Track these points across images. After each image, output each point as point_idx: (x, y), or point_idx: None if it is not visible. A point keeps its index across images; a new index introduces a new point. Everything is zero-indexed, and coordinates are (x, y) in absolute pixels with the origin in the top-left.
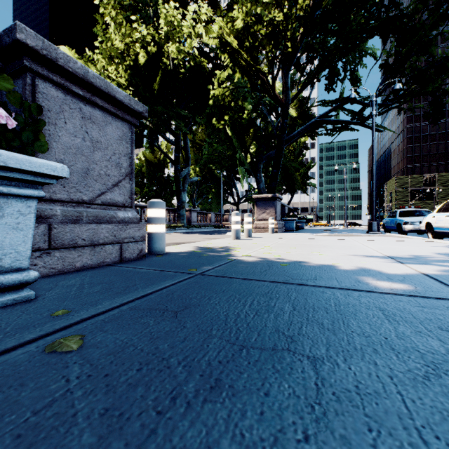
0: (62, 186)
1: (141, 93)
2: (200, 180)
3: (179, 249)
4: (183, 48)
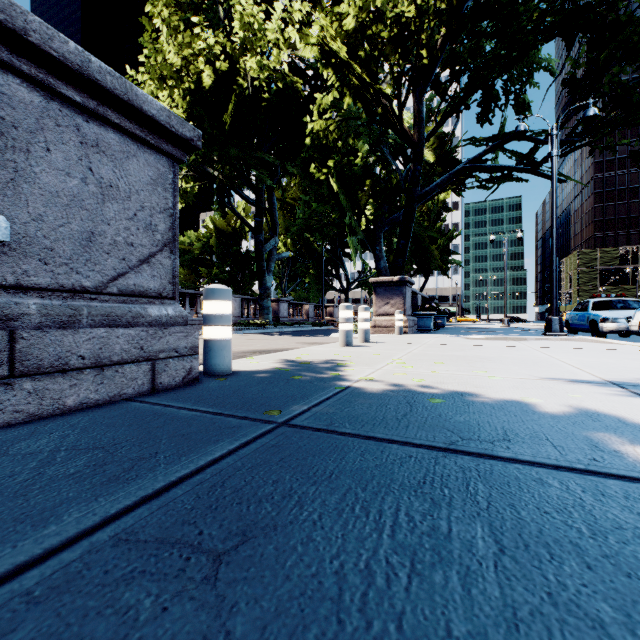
0: (42, 263)
1: (206, 130)
2: (292, 257)
3: (257, 364)
4: (267, 62)
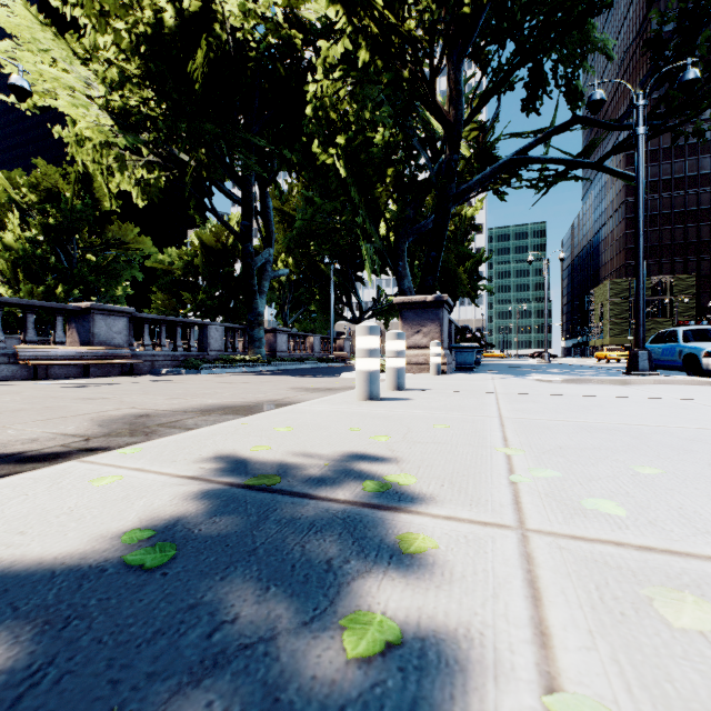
0: None
1: (171, 96)
2: (295, 281)
3: (95, 497)
4: (255, 5)
